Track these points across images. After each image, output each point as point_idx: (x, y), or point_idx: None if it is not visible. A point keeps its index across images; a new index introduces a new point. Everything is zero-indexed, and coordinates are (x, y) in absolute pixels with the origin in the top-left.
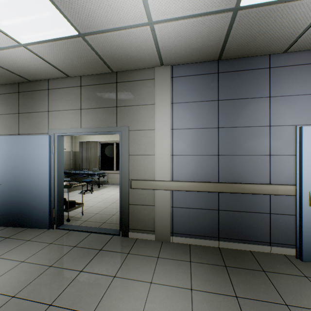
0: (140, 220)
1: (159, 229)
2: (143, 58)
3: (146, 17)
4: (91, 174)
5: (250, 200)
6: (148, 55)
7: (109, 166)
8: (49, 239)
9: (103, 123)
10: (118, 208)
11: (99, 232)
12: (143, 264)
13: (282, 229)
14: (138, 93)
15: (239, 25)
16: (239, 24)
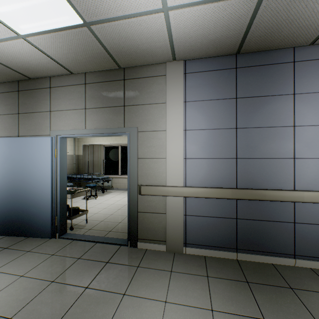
0: (149, 230)
1: (171, 239)
2: (154, 52)
3: (160, 1)
4: (95, 178)
5: (271, 208)
6: (160, 48)
7: (113, 171)
8: (51, 250)
9: (110, 123)
10: (125, 215)
11: (105, 241)
12: (155, 279)
13: (308, 240)
14: (147, 90)
15: (264, 12)
16: (265, 9)
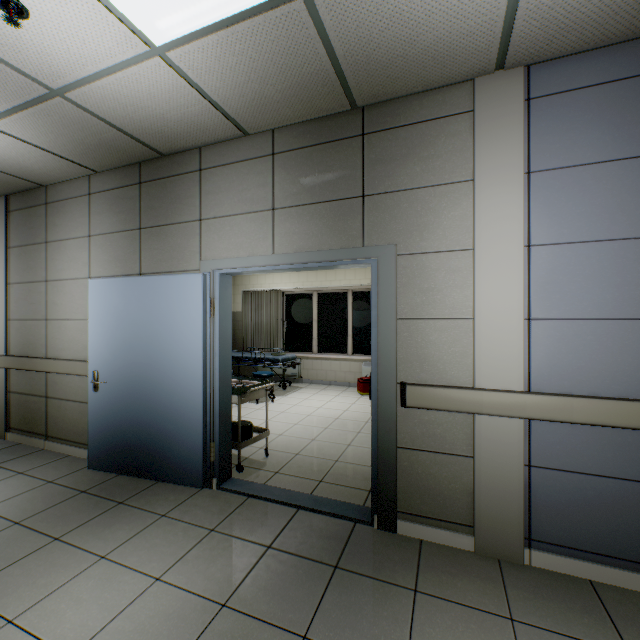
0: (428, 493)
1: (488, 524)
2: (451, 50)
3: None
4: (270, 360)
5: None
6: (473, 36)
7: (302, 344)
8: (207, 517)
9: (328, 239)
10: (342, 444)
11: (317, 508)
12: None
13: None
14: (422, 154)
15: None
16: None
